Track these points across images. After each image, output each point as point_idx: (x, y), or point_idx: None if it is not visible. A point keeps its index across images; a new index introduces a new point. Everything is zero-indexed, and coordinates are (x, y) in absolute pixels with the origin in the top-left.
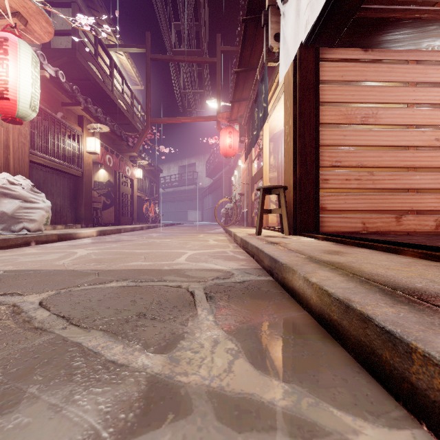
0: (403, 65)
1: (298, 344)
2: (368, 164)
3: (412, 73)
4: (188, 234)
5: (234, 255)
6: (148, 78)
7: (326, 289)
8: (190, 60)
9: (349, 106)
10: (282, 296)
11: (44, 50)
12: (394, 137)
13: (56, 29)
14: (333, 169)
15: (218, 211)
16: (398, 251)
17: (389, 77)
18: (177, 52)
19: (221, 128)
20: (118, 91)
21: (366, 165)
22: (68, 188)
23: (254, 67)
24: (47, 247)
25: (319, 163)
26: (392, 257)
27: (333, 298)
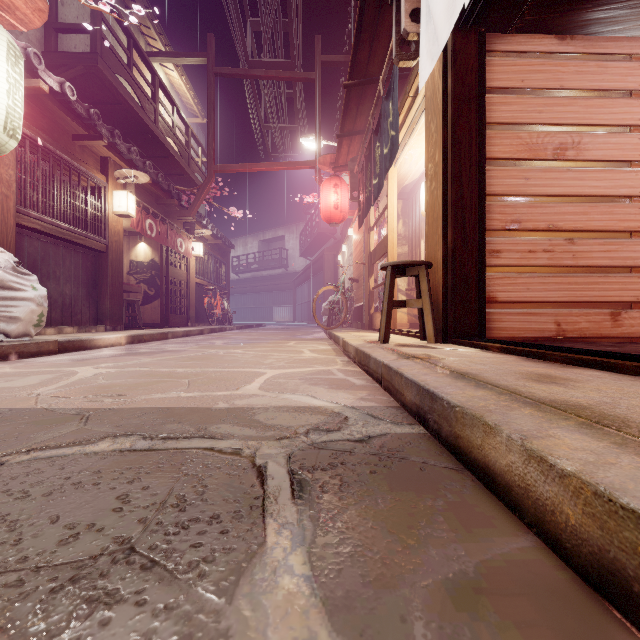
0: (623, 63)
1: None
2: (565, 226)
3: (637, 76)
4: (270, 341)
5: (345, 378)
6: (212, 103)
7: (630, 506)
8: (274, 76)
9: (534, 129)
10: (460, 481)
11: (47, 55)
12: (608, 181)
13: (65, 23)
14: (508, 234)
15: (318, 306)
16: None
17: (600, 82)
18: (256, 64)
19: (321, 180)
20: (166, 123)
21: (561, 227)
22: (84, 270)
23: (375, 77)
24: (34, 362)
25: (485, 225)
26: None
27: None
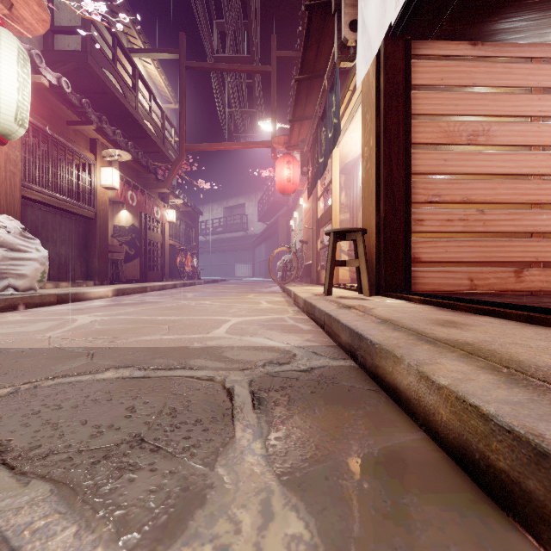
0: (524, 64)
1: (432, 523)
2: (477, 199)
3: (537, 76)
4: (233, 294)
5: (295, 324)
6: (183, 91)
7: (474, 404)
8: (236, 69)
9: (451, 119)
10: (377, 398)
11: (45, 53)
12: (512, 162)
13: (60, 26)
14: (430, 206)
15: (274, 264)
16: (548, 322)
17: (506, 80)
18: (220, 59)
19: (276, 157)
20: (144, 108)
21: (474, 200)
22: (76, 234)
23: (321, 73)
24: (39, 311)
25: (410, 198)
26: (543, 332)
27: (497, 425)
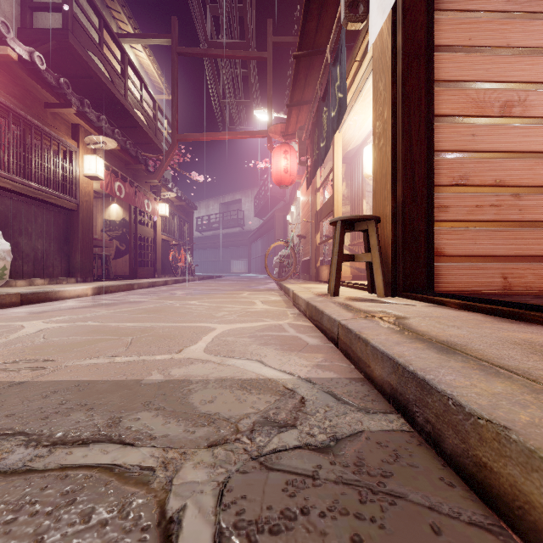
0: None
1: None
2: (511, 181)
3: None
4: (226, 292)
5: (296, 335)
6: (175, 79)
7: None
8: (231, 55)
9: (481, 87)
10: None
11: (22, 31)
12: None
13: (39, 2)
14: (456, 189)
15: (270, 260)
16: None
17: None
18: (214, 44)
19: (273, 148)
20: (134, 97)
21: (508, 183)
22: (56, 227)
23: (322, 48)
24: None
25: (433, 180)
26: None
27: None
